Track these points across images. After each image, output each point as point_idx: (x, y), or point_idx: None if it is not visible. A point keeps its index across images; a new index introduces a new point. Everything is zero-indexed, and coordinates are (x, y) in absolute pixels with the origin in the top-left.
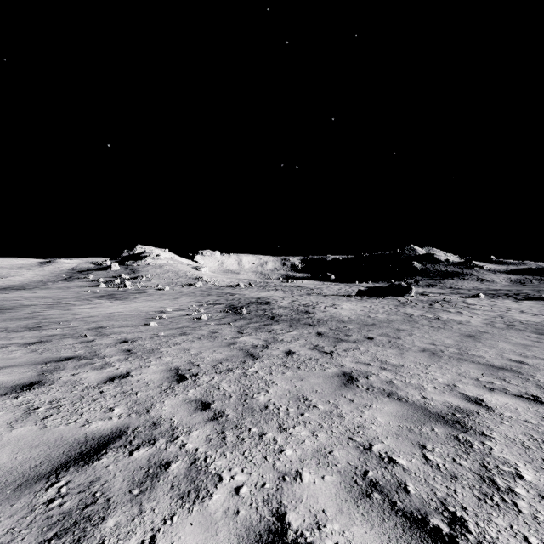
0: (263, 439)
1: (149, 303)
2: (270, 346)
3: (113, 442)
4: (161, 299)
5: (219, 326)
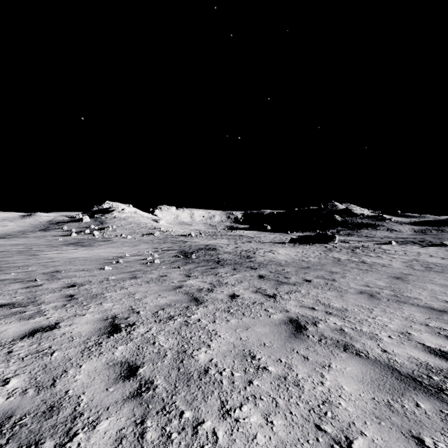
0: (199, 433)
1: (110, 250)
2: (215, 289)
3: None
4: (122, 246)
5: (169, 270)
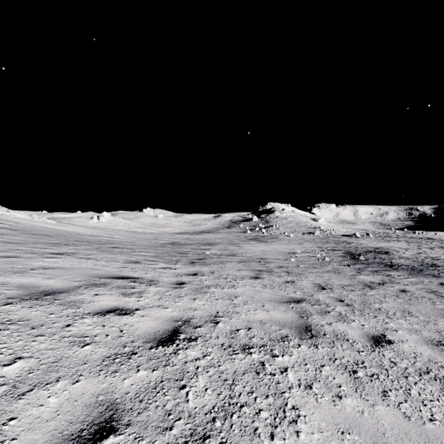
0: (376, 317)
1: (282, 246)
2: (386, 284)
3: (303, 301)
4: (289, 243)
5: (340, 266)
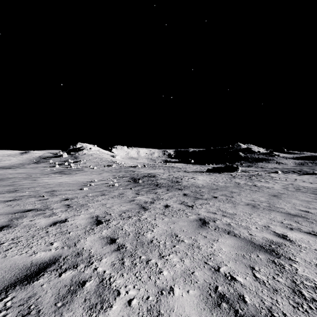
0: (149, 263)
1: (84, 176)
2: (155, 202)
3: (49, 267)
4: (91, 174)
5: (125, 190)
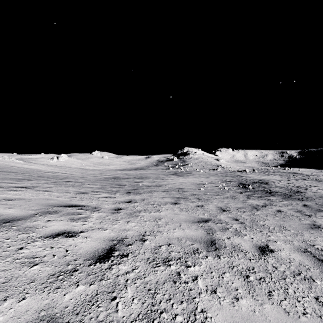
0: (262, 232)
1: (195, 179)
2: (267, 206)
3: (209, 220)
4: (200, 177)
5: (235, 194)
